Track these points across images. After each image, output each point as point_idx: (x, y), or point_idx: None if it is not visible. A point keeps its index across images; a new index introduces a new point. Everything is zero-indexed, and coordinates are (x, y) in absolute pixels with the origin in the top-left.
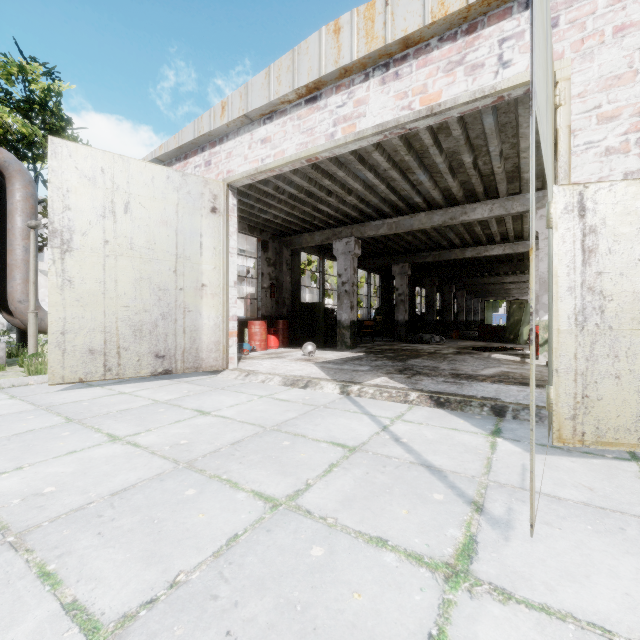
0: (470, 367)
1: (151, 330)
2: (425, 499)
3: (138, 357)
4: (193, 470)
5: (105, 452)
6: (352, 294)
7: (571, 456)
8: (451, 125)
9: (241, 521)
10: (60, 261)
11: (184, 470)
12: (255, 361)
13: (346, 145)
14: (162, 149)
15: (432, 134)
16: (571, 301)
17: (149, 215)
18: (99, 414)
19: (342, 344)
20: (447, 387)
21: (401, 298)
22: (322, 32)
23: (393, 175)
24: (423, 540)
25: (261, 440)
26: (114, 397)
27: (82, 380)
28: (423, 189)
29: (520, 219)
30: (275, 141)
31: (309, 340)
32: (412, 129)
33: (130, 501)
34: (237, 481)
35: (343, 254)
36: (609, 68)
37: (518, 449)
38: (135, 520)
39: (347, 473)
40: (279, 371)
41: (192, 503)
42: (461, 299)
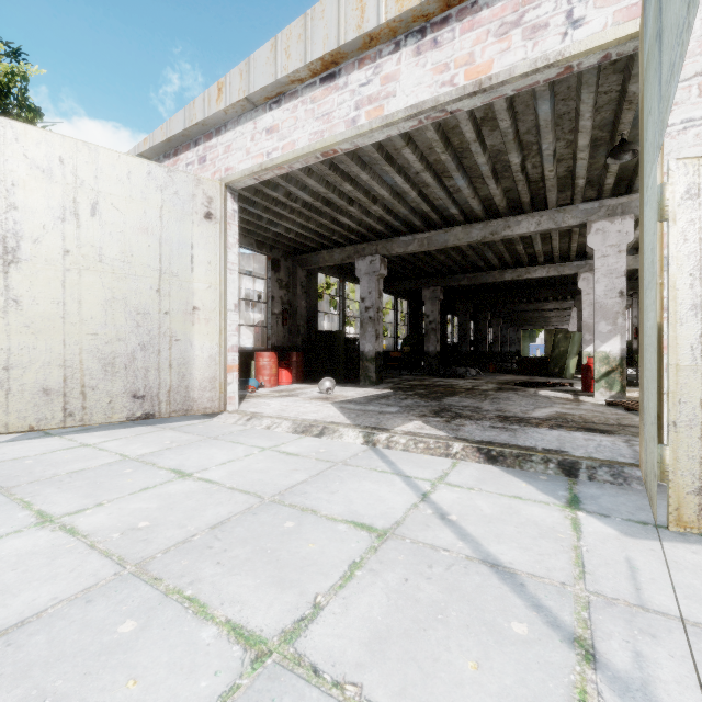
0: (518, 407)
1: (127, 364)
2: (500, 635)
3: (109, 398)
4: (143, 579)
5: (21, 545)
6: (377, 321)
7: (688, 542)
8: (499, 114)
9: (197, 697)
10: (2, 275)
11: (129, 579)
12: (261, 400)
13: (371, 133)
14: (147, 143)
15: (475, 126)
16: (696, 324)
17: (124, 219)
18: (40, 478)
19: (365, 379)
20: (497, 435)
21: (432, 326)
22: None
23: (426, 179)
24: None
25: (254, 520)
26: (71, 451)
27: (33, 428)
28: (460, 198)
29: (568, 236)
30: (283, 130)
31: (327, 374)
32: (454, 112)
33: (20, 651)
34: (207, 601)
35: (367, 275)
36: None
37: (612, 530)
38: (11, 700)
39: (376, 581)
40: (289, 414)
41: (123, 653)
42: (496, 328)
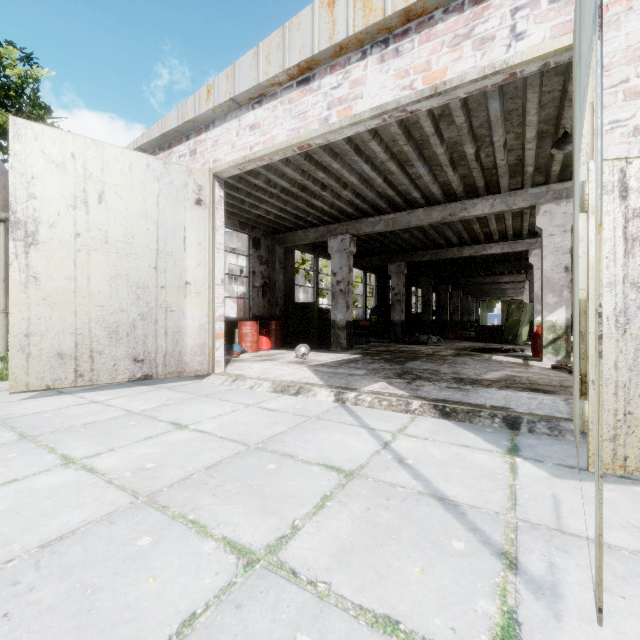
0: (472, 370)
1: (129, 332)
2: (442, 549)
3: (114, 361)
4: (154, 507)
5: (52, 481)
6: (347, 293)
7: (607, 482)
8: (454, 111)
9: (203, 590)
10: (24, 255)
11: (143, 507)
12: (245, 364)
13: (341, 130)
14: (144, 137)
15: (433, 121)
16: (611, 299)
17: (126, 206)
18: (60, 429)
19: (337, 345)
20: (451, 394)
21: (397, 298)
22: (315, 6)
23: (391, 167)
24: (446, 621)
25: (242, 462)
26: (83, 407)
27: (49, 387)
28: (422, 183)
29: (520, 216)
30: (264, 127)
31: (303, 341)
32: (413, 112)
33: (63, 557)
34: (206, 523)
35: (338, 252)
36: (638, 37)
37: (543, 473)
38: (61, 590)
39: (343, 509)
40: (269, 375)
41: (143, 559)
42: (457, 299)
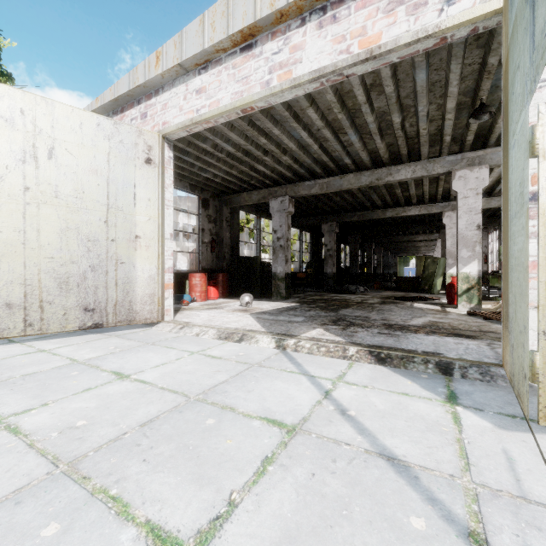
0: (399, 317)
1: (79, 282)
2: (401, 531)
3: (64, 311)
4: (73, 478)
5: None
6: (286, 249)
7: None
8: (385, 80)
9: None
10: None
11: (60, 479)
12: (193, 312)
13: (282, 93)
14: (98, 101)
15: (365, 91)
16: None
17: (77, 162)
18: None
19: (277, 295)
20: (384, 340)
21: (330, 253)
22: None
23: (326, 134)
24: None
25: (180, 417)
26: (28, 356)
27: None
28: (352, 151)
29: (436, 182)
30: (210, 91)
31: (247, 291)
32: (349, 76)
33: None
34: (129, 500)
35: (278, 212)
36: None
37: (487, 423)
38: None
39: (286, 476)
40: (215, 323)
41: None
42: (379, 255)
